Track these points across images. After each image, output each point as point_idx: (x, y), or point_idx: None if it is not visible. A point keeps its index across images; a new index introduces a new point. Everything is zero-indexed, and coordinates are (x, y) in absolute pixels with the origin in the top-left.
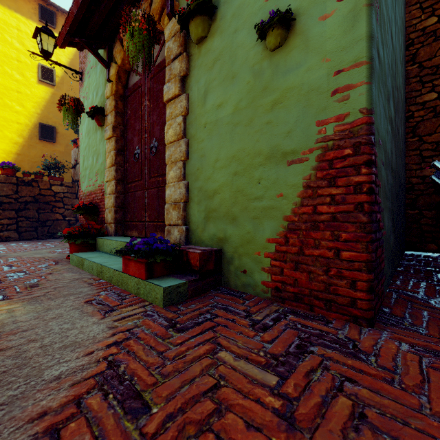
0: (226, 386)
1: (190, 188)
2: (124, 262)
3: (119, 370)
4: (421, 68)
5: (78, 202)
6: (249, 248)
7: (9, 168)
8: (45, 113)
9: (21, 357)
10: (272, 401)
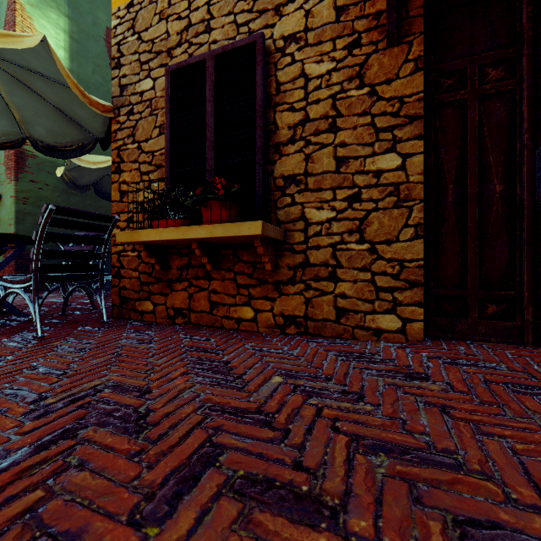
0: None
1: None
2: None
3: None
4: None
5: None
6: None
7: None
8: None
9: None
10: None
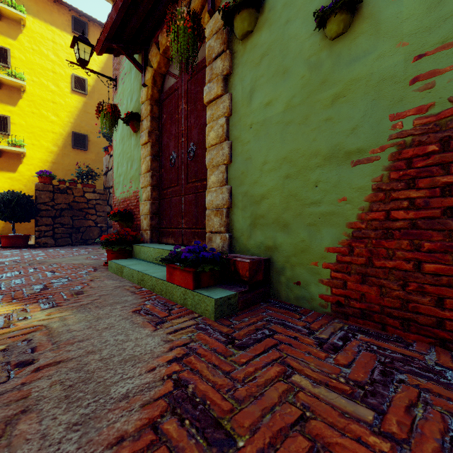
0: (314, 418)
1: (233, 193)
2: (168, 271)
3: (188, 392)
4: None
5: (110, 209)
6: (304, 258)
7: (47, 176)
8: (77, 122)
9: (84, 370)
10: (377, 442)
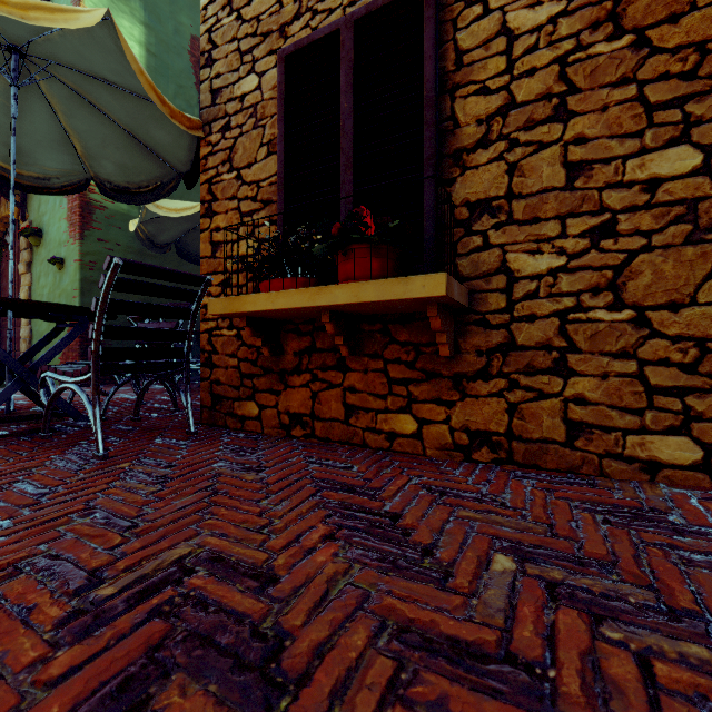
0: None
1: (33, 330)
2: None
3: None
4: None
5: None
6: (54, 362)
7: None
8: None
9: None
10: None
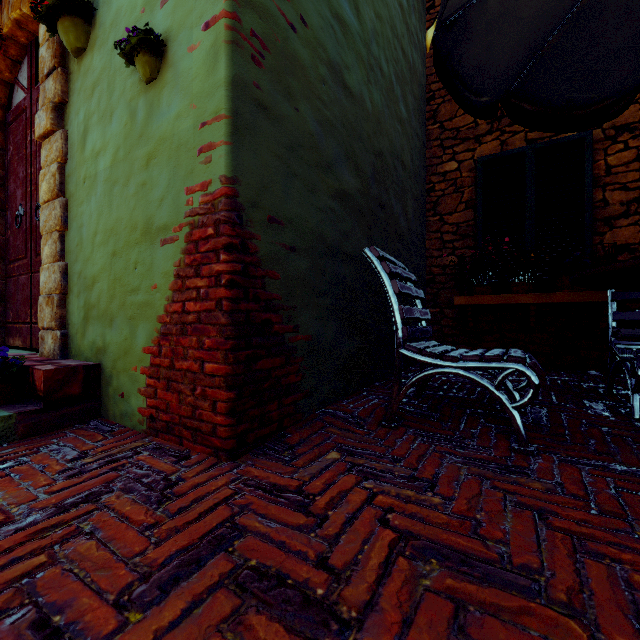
0: None
1: (69, 272)
2: None
3: None
4: (442, 129)
5: None
6: (127, 361)
7: None
8: None
9: None
10: None
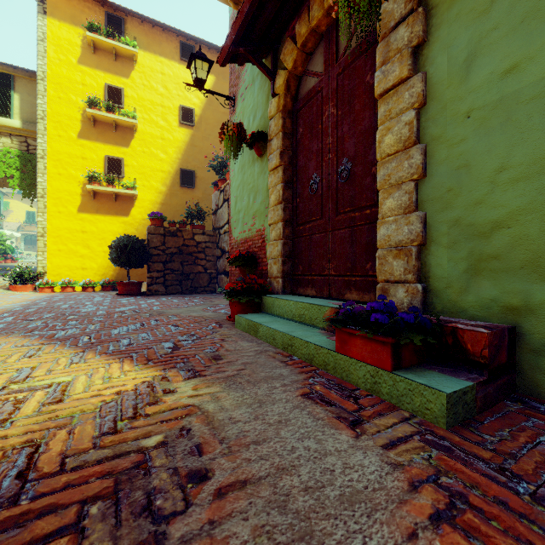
0: None
1: (429, 222)
2: (338, 337)
3: None
4: None
5: (220, 252)
6: None
7: (158, 219)
8: (185, 157)
9: (289, 509)
10: None
